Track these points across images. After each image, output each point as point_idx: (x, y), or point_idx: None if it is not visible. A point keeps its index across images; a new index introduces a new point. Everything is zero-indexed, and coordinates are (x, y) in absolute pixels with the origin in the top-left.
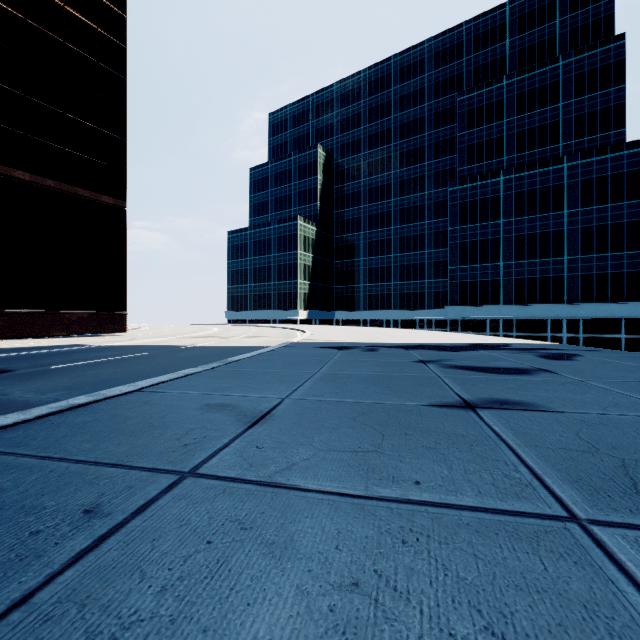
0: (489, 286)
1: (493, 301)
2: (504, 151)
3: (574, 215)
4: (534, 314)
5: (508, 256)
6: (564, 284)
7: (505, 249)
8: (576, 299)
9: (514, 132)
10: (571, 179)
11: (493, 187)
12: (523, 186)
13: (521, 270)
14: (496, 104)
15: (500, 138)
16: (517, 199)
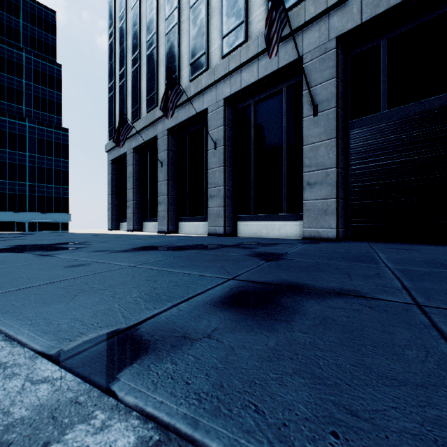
0: None
1: None
2: None
3: (33, 157)
4: (5, 218)
5: None
6: (27, 200)
7: None
8: (35, 210)
9: None
10: (32, 134)
11: None
12: None
13: None
14: None
15: None
16: None
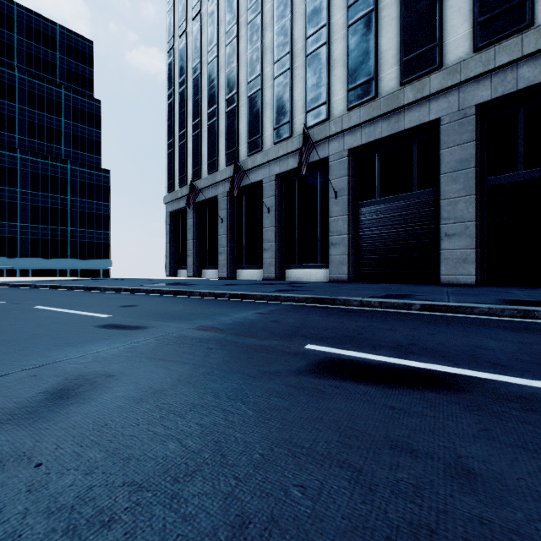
0: (7, 241)
1: (11, 254)
2: (17, 130)
3: (75, 201)
4: (47, 265)
5: (25, 219)
6: (69, 246)
7: (22, 213)
8: (76, 256)
9: (26, 119)
10: (73, 177)
11: (11, 159)
12: (38, 169)
13: (37, 232)
14: (9, 86)
15: (13, 117)
16: (33, 177)
